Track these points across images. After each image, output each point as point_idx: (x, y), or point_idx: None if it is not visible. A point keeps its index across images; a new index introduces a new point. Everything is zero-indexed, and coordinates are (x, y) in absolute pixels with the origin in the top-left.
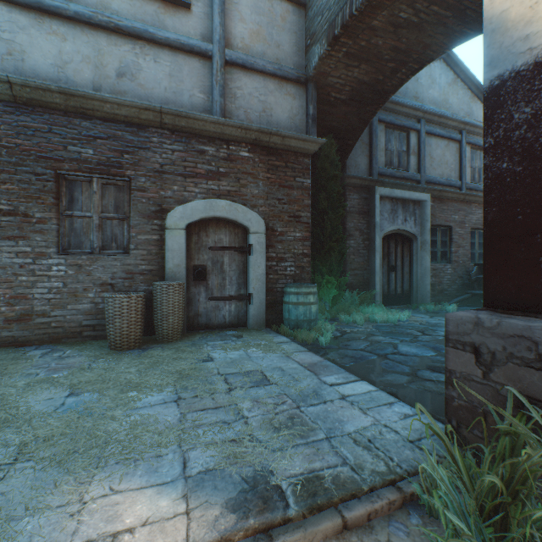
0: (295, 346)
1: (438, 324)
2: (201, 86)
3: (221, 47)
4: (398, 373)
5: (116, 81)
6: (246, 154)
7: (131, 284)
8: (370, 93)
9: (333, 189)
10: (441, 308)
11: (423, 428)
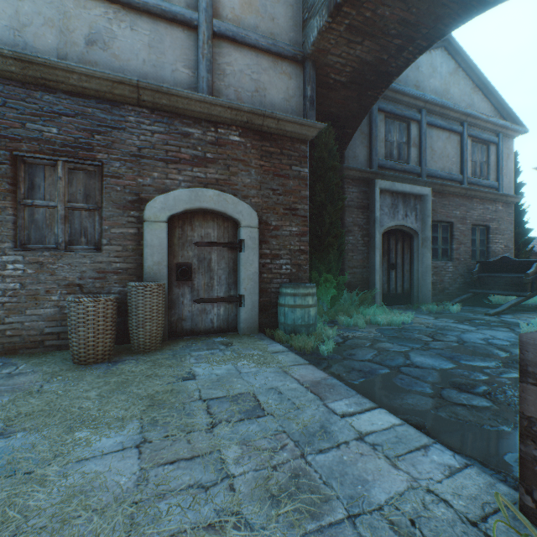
0: (292, 357)
1: (446, 327)
2: (186, 60)
3: (208, 17)
4: (419, 394)
5: (85, 50)
6: (236, 138)
7: (103, 285)
8: (373, 75)
9: (331, 180)
10: (444, 308)
11: (483, 493)
